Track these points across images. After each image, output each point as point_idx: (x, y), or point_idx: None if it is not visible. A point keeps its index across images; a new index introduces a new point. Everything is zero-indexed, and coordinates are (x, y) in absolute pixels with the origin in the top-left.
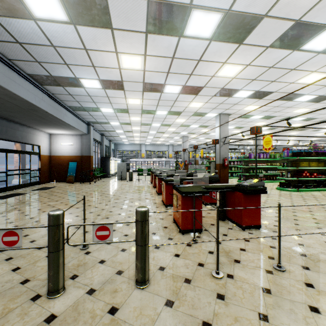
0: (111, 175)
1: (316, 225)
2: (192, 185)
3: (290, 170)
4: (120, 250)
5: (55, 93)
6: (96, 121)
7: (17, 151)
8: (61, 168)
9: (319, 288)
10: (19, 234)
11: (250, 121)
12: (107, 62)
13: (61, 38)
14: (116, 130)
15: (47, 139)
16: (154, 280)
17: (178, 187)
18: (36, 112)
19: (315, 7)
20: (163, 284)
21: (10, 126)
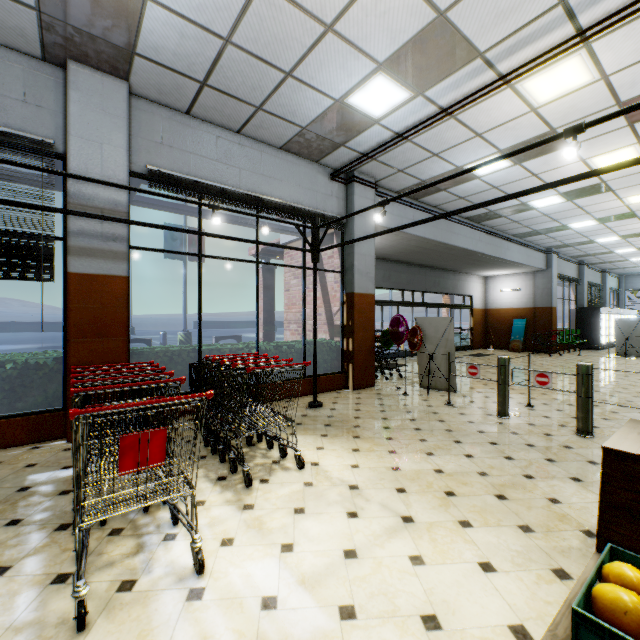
0: (603, 346)
1: None
2: None
3: None
4: (570, 417)
5: (494, 226)
6: (561, 244)
7: (447, 305)
8: (501, 329)
9: None
10: (477, 368)
11: None
12: (569, 173)
13: (504, 179)
14: (614, 249)
15: (480, 286)
16: (600, 438)
17: None
18: (471, 256)
19: None
20: None
21: (442, 276)
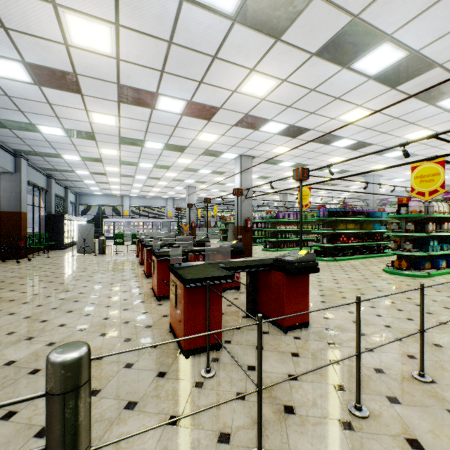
0: (68, 245)
1: (373, 311)
2: (204, 263)
3: (326, 234)
4: (33, 436)
5: None
6: (32, 150)
7: None
8: None
9: (430, 446)
10: None
11: (278, 170)
12: (36, 23)
13: None
14: (76, 169)
15: None
16: None
17: (179, 268)
18: None
19: None
20: None
21: None
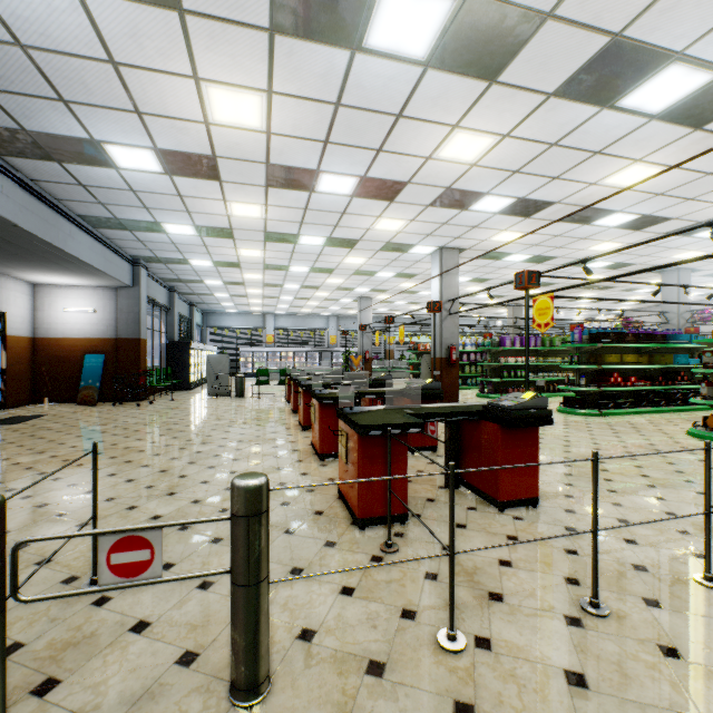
0: (194, 385)
1: (651, 491)
2: (384, 408)
3: (585, 371)
4: (196, 587)
5: (41, 179)
6: (153, 256)
7: None
8: (65, 370)
9: (693, 657)
10: None
11: (503, 268)
12: (174, 103)
13: (43, 25)
14: (205, 279)
15: (24, 298)
16: (285, 677)
17: (350, 414)
18: None
19: (654, 6)
20: (309, 686)
21: None
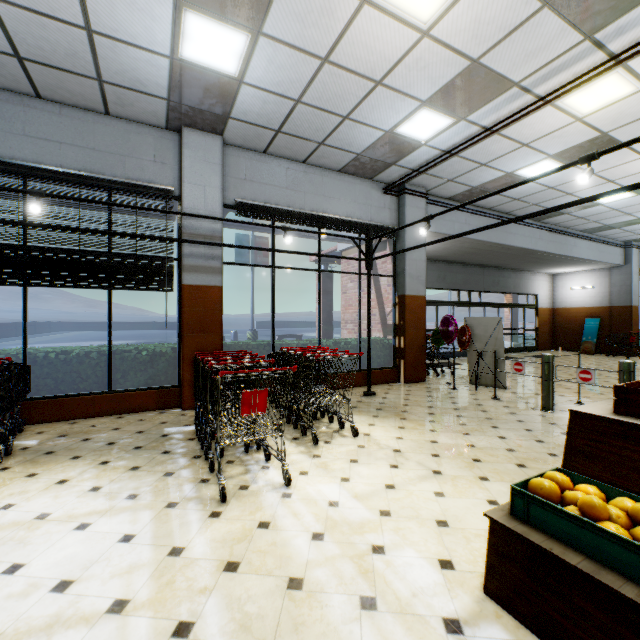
0: None
1: None
2: None
3: None
4: None
5: (557, 223)
6: None
7: (508, 305)
8: (571, 329)
9: None
10: (522, 365)
11: None
12: (632, 169)
13: (559, 180)
14: None
15: (546, 284)
16: None
17: None
18: (532, 255)
19: None
20: None
21: (502, 275)
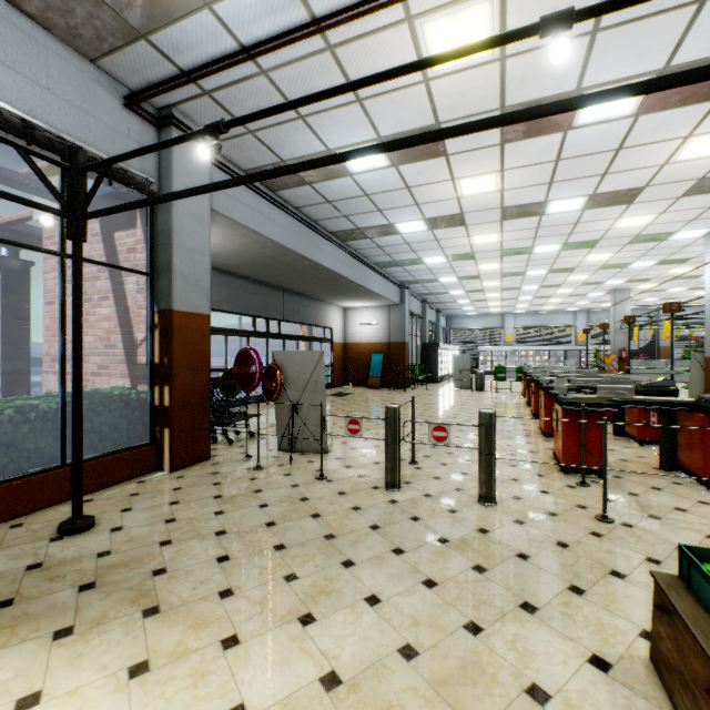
0: (441, 379)
1: None
2: (594, 396)
3: None
4: (459, 473)
5: (359, 248)
6: (413, 280)
7: (307, 338)
8: (360, 364)
9: None
10: (360, 423)
11: None
12: (438, 194)
13: (378, 185)
14: (450, 290)
15: (340, 318)
16: (503, 504)
17: (563, 398)
18: (336, 281)
19: None
20: (514, 509)
21: (302, 303)
